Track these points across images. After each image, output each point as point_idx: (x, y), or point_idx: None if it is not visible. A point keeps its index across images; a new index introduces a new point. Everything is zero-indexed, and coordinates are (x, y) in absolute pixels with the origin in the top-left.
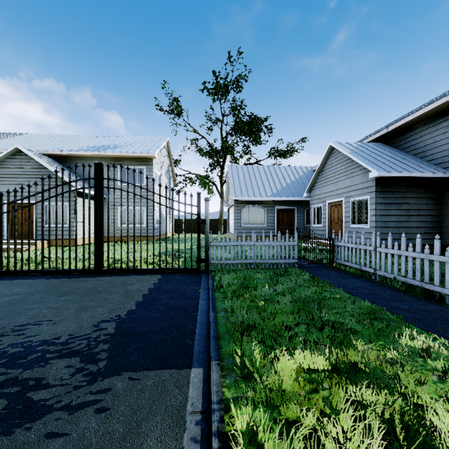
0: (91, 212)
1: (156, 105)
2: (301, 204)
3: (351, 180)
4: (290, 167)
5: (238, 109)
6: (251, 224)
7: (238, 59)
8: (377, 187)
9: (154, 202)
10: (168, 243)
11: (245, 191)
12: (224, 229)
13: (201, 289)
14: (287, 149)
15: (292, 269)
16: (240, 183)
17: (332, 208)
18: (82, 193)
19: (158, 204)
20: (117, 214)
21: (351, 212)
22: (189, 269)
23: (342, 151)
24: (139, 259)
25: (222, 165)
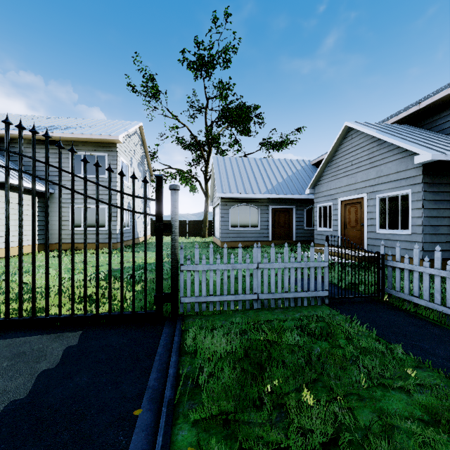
0: (30, 212)
1: (128, 85)
2: (300, 203)
3: (378, 170)
4: (286, 160)
5: (226, 90)
6: (241, 227)
7: (225, 24)
8: (424, 177)
9: (73, 192)
10: (136, 251)
11: (234, 186)
12: (209, 232)
13: (145, 398)
14: (282, 141)
15: (323, 309)
16: (228, 177)
17: (347, 208)
18: (12, 186)
19: (126, 202)
20: (69, 214)
21: (379, 213)
22: (140, 314)
23: (365, 131)
24: (66, 289)
25: (207, 159)
